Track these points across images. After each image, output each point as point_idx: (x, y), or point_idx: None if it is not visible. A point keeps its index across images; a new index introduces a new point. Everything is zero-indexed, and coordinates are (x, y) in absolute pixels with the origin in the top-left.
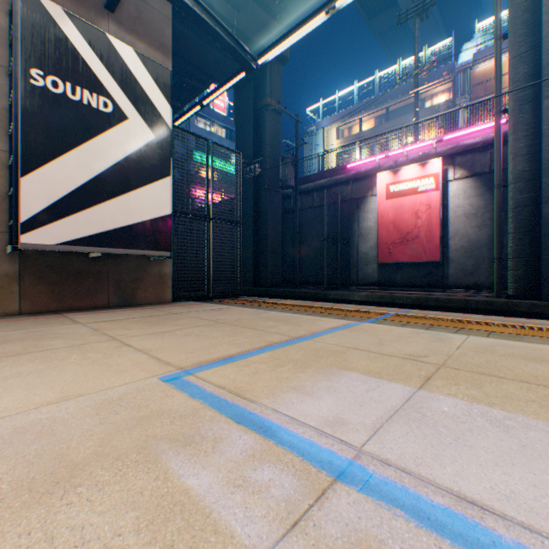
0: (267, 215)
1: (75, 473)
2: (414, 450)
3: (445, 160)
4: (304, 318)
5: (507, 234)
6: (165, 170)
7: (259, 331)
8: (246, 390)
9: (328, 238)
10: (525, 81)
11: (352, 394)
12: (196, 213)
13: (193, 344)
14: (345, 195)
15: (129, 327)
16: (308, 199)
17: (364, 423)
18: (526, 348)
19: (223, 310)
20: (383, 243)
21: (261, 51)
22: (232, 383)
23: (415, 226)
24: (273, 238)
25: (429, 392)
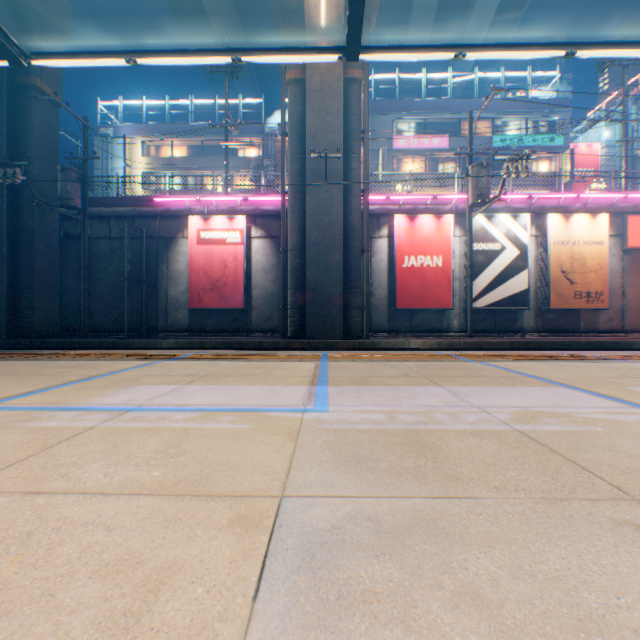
0: (35, 239)
1: None
2: (170, 400)
3: (250, 219)
4: (102, 363)
5: (289, 289)
6: None
7: (53, 376)
8: (62, 401)
9: (132, 278)
10: (298, 176)
11: (143, 392)
12: None
13: None
14: (153, 231)
15: None
16: (103, 226)
17: (147, 398)
18: (260, 364)
19: None
20: (196, 288)
21: (25, 8)
22: (47, 401)
23: (225, 275)
24: (46, 271)
25: (190, 385)
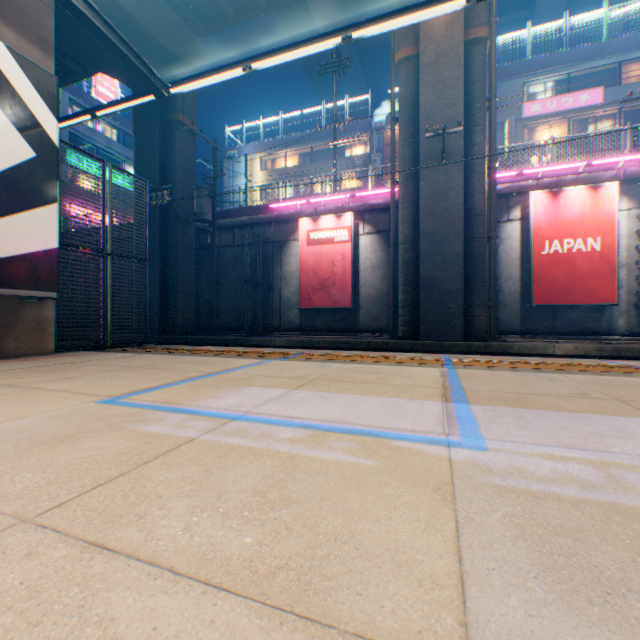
0: (178, 250)
1: (73, 437)
2: (276, 408)
3: (357, 215)
4: (221, 360)
5: (399, 286)
6: (50, 195)
7: (178, 371)
8: (175, 401)
9: (250, 281)
10: (410, 163)
11: (250, 395)
12: (89, 246)
13: (113, 383)
14: (268, 236)
15: (20, 376)
16: (228, 236)
17: (253, 404)
18: (373, 368)
19: (132, 358)
20: (305, 288)
21: (171, 56)
22: (163, 399)
23: (333, 274)
24: (186, 278)
25: (298, 390)
